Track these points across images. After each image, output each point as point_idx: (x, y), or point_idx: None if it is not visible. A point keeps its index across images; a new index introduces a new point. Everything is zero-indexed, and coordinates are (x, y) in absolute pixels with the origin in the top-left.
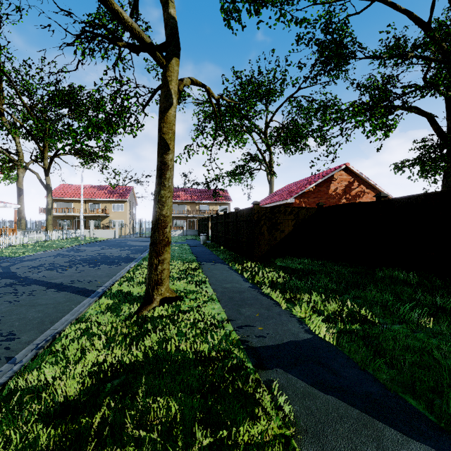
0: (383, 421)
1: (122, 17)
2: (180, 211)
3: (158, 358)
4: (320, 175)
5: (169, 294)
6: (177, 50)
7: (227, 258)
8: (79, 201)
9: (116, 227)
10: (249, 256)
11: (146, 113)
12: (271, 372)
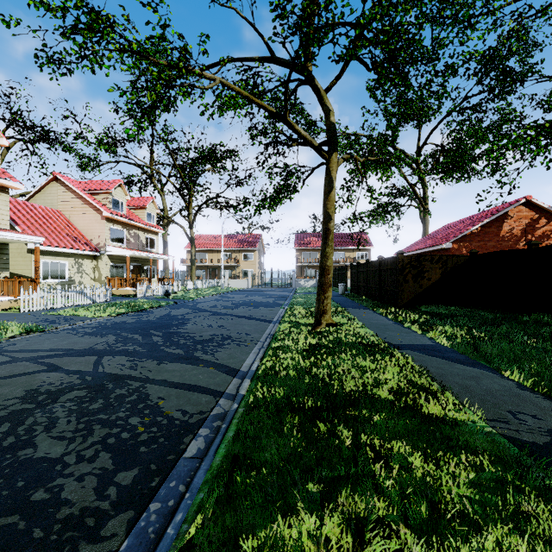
0: (459, 363)
1: (300, 133)
2: (311, 259)
3: (339, 341)
4: (489, 212)
5: (331, 321)
6: (336, 146)
7: (371, 306)
8: (212, 252)
9: (249, 277)
10: (393, 304)
11: (303, 183)
12: (403, 350)
